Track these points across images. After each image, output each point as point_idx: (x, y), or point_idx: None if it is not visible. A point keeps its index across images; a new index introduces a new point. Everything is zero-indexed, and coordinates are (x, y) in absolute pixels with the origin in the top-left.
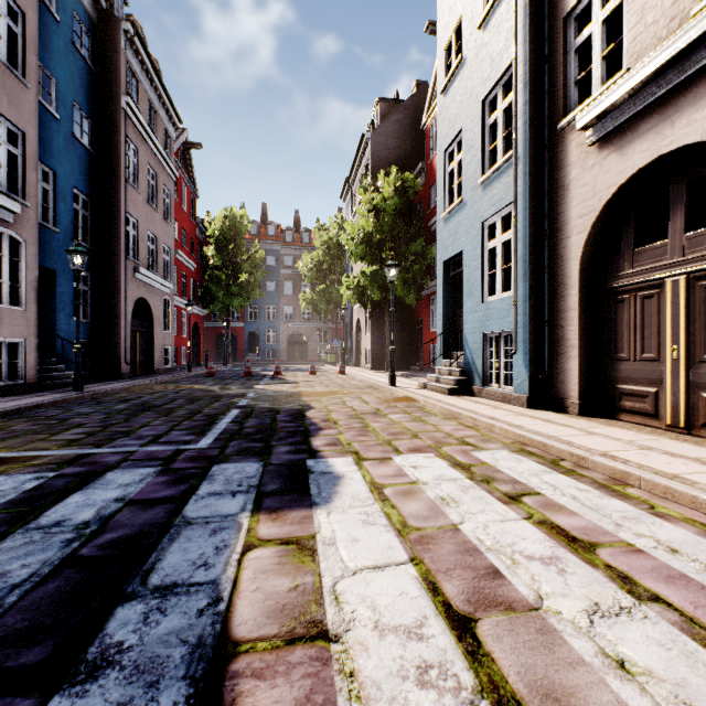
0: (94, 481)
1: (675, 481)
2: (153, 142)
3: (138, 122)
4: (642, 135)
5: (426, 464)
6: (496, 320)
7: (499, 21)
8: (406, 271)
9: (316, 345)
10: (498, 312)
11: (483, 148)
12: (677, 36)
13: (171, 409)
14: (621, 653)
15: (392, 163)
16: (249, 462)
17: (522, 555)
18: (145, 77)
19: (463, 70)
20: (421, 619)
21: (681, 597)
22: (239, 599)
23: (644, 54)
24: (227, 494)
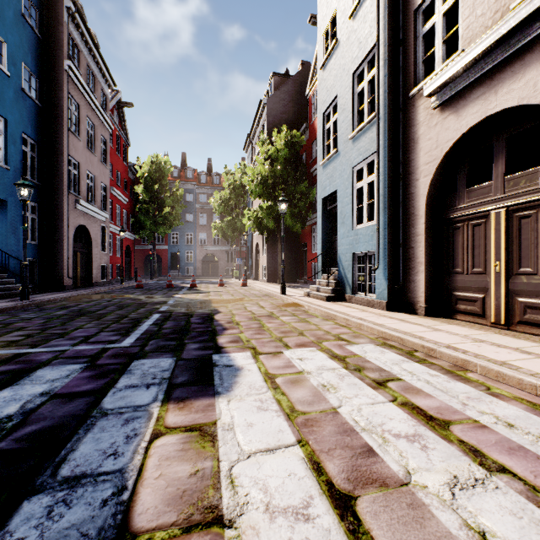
0: (24, 377)
1: (504, 367)
2: (92, 100)
3: (79, 83)
4: (473, 100)
5: (310, 357)
6: (363, 243)
7: (365, 13)
8: (294, 206)
9: (224, 264)
10: (364, 237)
11: (353, 110)
12: (500, 24)
13: (103, 314)
14: (481, 524)
15: (283, 123)
16: (164, 358)
17: (390, 434)
18: (84, 47)
19: (338, 50)
20: (308, 499)
21: (522, 467)
22: (143, 487)
23: (475, 39)
24: (142, 386)
